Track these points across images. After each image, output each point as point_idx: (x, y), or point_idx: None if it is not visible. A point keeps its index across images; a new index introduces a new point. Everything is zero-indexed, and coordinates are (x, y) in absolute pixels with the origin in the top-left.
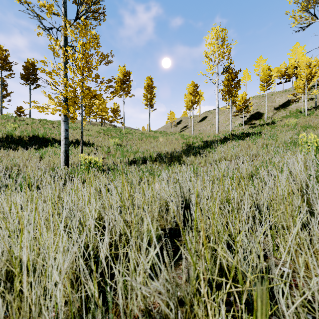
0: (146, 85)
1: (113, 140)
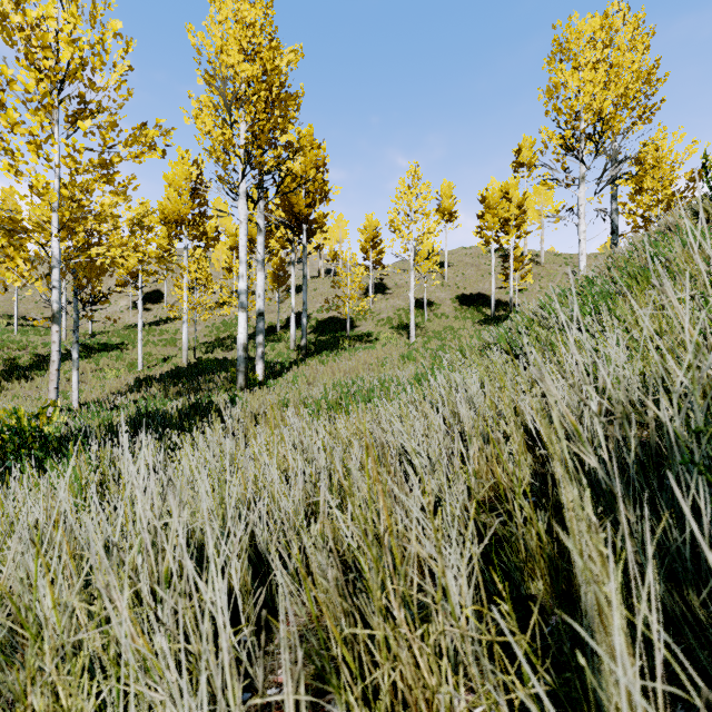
0: None
1: None
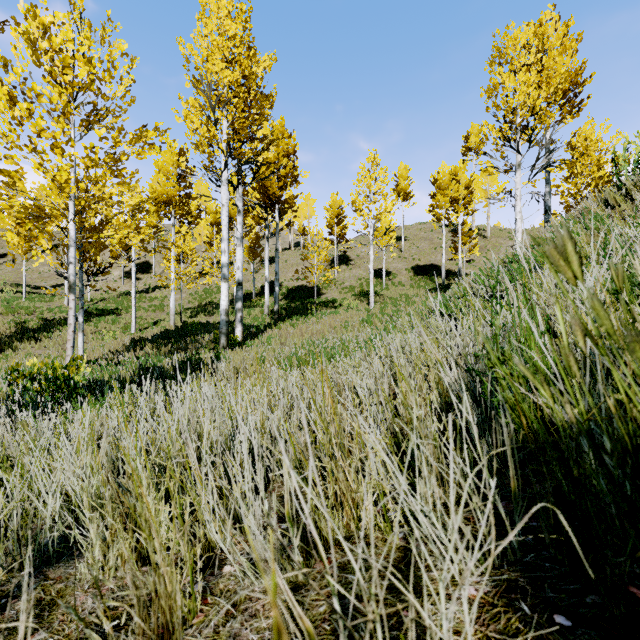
0: None
1: None
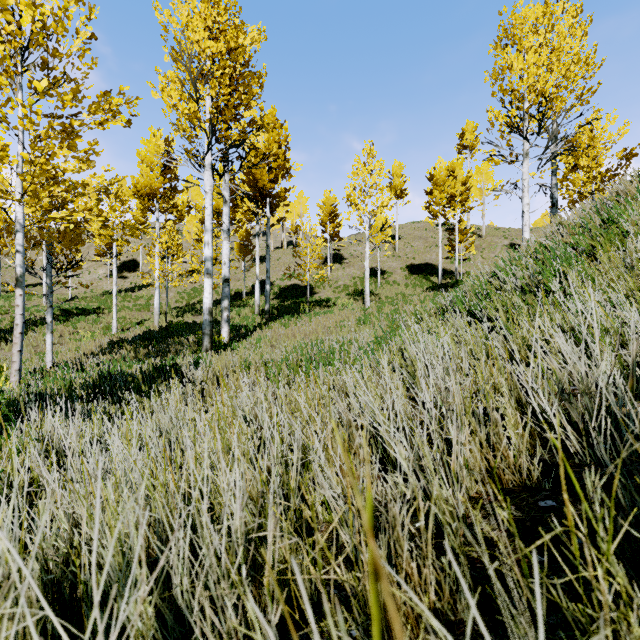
0: None
1: None
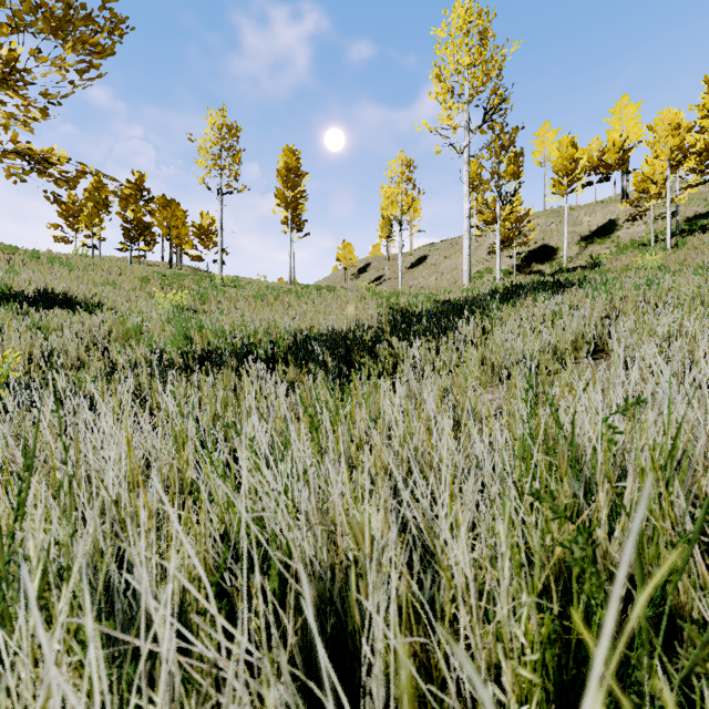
0: (284, 169)
1: (170, 295)
